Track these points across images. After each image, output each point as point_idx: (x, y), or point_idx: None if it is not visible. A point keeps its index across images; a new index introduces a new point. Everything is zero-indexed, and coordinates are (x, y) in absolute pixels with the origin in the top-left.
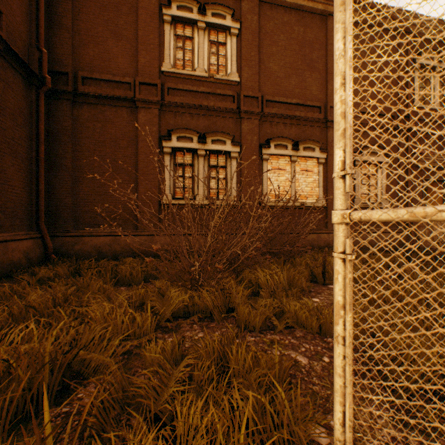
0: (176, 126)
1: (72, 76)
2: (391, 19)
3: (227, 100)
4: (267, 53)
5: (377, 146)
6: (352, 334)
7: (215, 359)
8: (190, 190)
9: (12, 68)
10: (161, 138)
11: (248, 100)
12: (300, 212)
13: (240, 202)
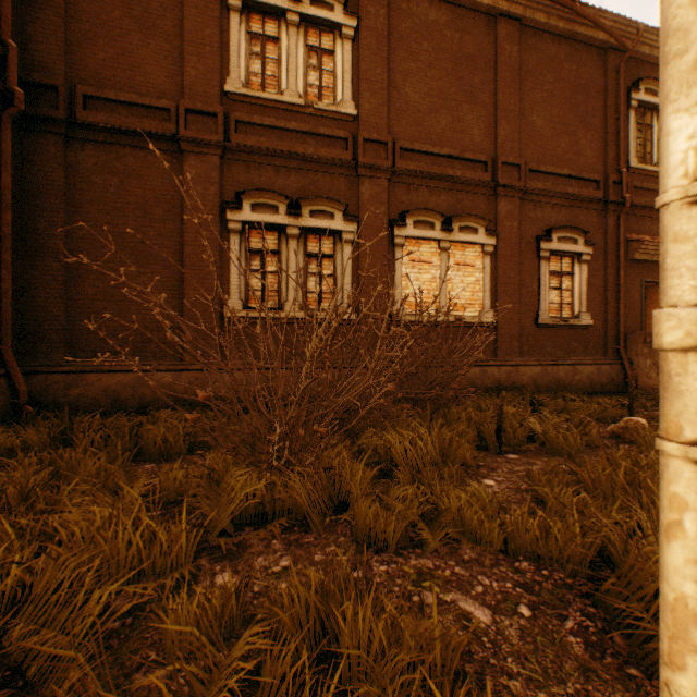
0: (251, 186)
1: (65, 92)
2: (596, 26)
3: (335, 145)
4: (401, 72)
5: (573, 227)
6: None
7: (311, 625)
8: (273, 294)
9: None
10: (224, 204)
11: (371, 147)
12: (454, 332)
13: (357, 315)
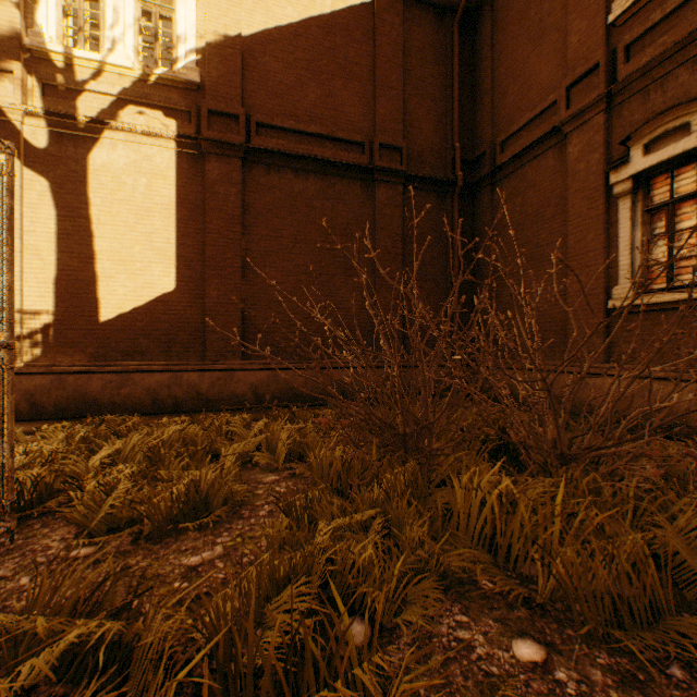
0: (648, 118)
1: (488, 151)
2: None
3: None
4: None
5: None
6: (7, 414)
7: (206, 489)
8: (693, 261)
9: (421, 191)
10: (603, 169)
11: None
12: None
13: None
